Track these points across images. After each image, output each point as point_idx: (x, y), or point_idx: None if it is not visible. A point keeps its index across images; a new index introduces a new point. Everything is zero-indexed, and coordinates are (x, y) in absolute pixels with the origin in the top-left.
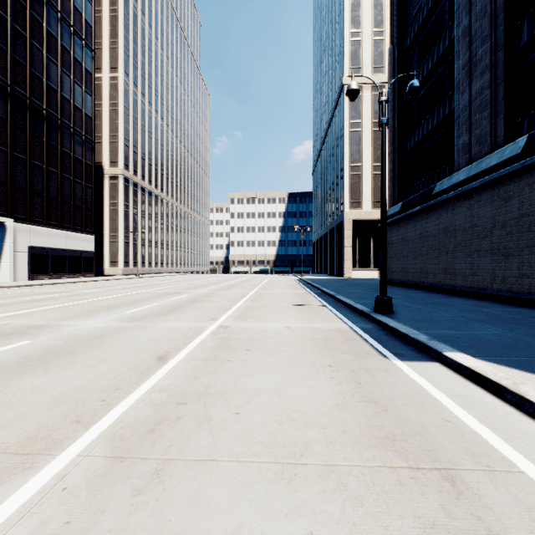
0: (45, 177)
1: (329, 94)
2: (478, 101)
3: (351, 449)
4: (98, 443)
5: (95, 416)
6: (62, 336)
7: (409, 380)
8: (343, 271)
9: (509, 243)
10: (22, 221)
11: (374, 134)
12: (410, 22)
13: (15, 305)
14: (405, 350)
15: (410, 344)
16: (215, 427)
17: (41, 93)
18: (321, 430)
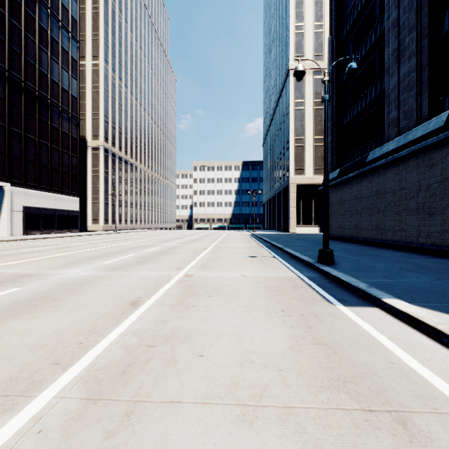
0: (37, 148)
1: (277, 78)
2: (406, 82)
3: (306, 391)
4: (74, 385)
5: (73, 358)
6: (48, 284)
7: (353, 324)
8: (289, 227)
9: (433, 203)
10: (17, 185)
11: (315, 111)
12: (346, 16)
13: (10, 256)
14: (347, 296)
15: (351, 291)
16: (181, 369)
17: (34, 77)
18: (278, 372)
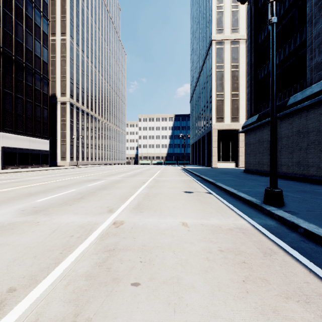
0: (14, 101)
1: (202, 49)
2: None
3: None
4: None
5: None
6: None
7: None
8: (212, 163)
9: None
10: None
11: (232, 73)
12: None
13: None
14: None
15: None
16: None
17: (11, 44)
18: None
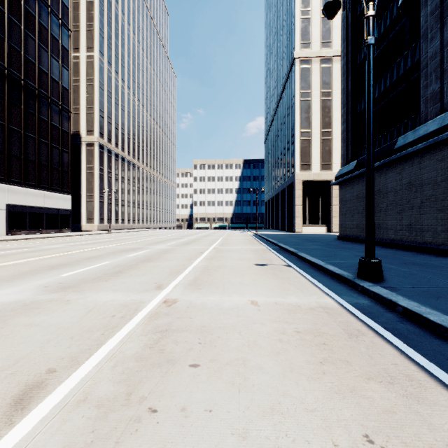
0: (23, 141)
1: (281, 70)
2: None
3: None
4: None
5: None
6: None
7: None
8: (294, 227)
9: None
10: None
11: (322, 102)
12: None
13: None
14: None
15: None
16: None
17: (19, 64)
18: None
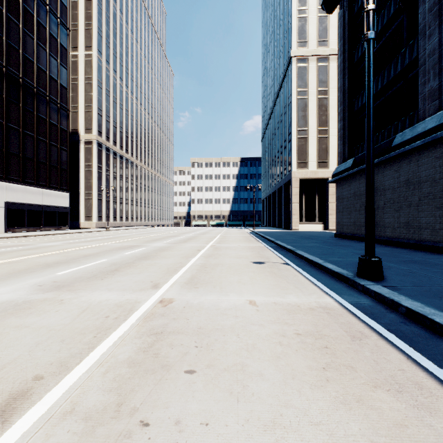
0: (21, 139)
1: (277, 69)
2: None
3: None
4: None
5: None
6: None
7: None
8: (291, 224)
9: None
10: None
11: (319, 101)
12: None
13: None
14: None
15: None
16: None
17: (17, 63)
18: None
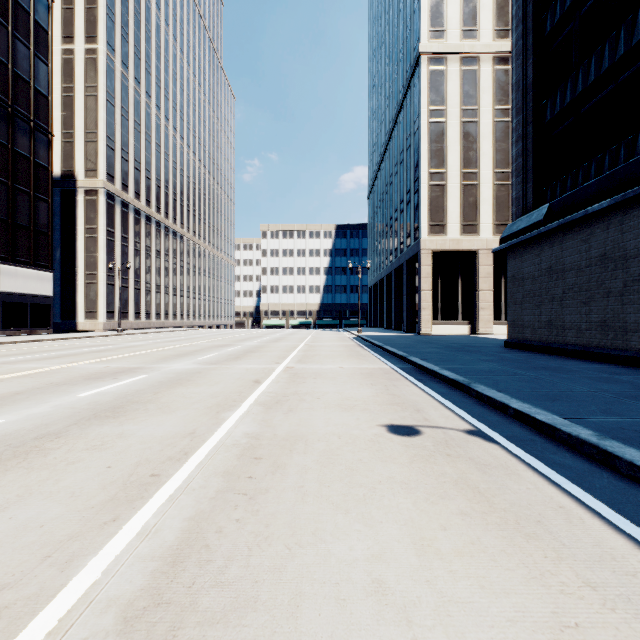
0: None
1: (395, 80)
2: None
3: None
4: None
5: None
6: None
7: None
8: (420, 325)
9: None
10: None
11: (463, 126)
12: None
13: None
14: None
15: None
16: None
17: None
18: None
